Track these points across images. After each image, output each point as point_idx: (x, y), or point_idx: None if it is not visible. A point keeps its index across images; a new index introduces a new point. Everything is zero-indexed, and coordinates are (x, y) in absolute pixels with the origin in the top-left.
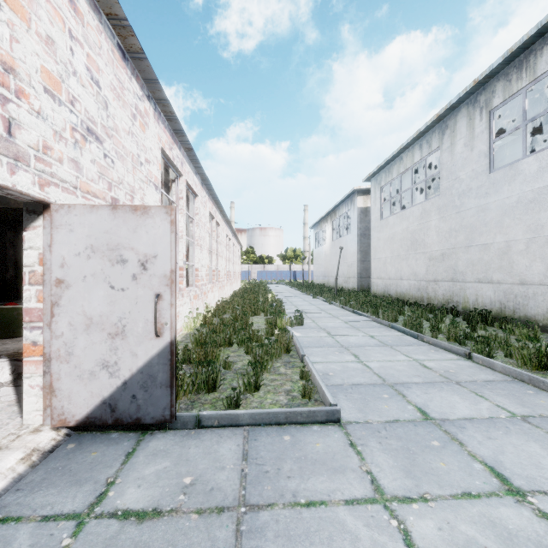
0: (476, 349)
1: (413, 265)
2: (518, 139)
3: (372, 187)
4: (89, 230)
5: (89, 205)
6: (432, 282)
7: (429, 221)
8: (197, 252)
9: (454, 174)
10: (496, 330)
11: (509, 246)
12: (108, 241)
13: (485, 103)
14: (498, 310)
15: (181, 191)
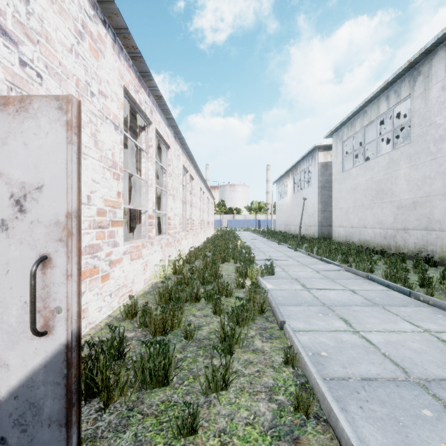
0: None
1: (379, 214)
2: None
3: (333, 142)
4: None
5: None
6: (401, 231)
7: (397, 170)
8: (169, 201)
9: (428, 120)
10: None
11: None
12: None
13: None
14: None
15: (151, 139)
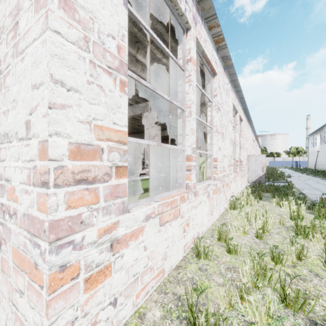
0: None
1: None
2: None
3: None
4: None
5: None
6: None
7: None
8: None
9: None
10: None
11: None
12: None
13: None
14: None
15: (253, 143)
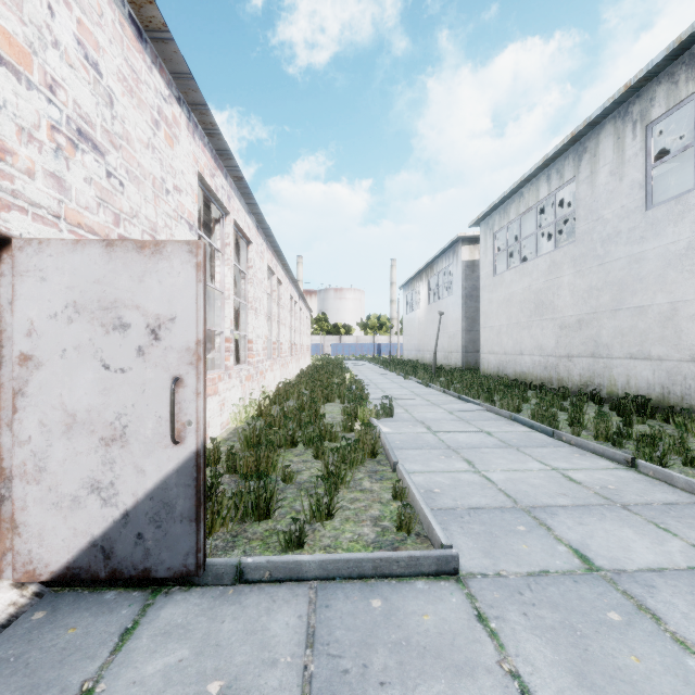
0: (642, 454)
1: (538, 336)
2: (678, 167)
3: (481, 233)
4: (71, 279)
5: (71, 241)
6: (565, 359)
7: (560, 276)
8: (251, 318)
9: (595, 213)
10: (658, 424)
11: (676, 309)
12: (100, 295)
13: (641, 115)
14: (659, 396)
15: (228, 235)
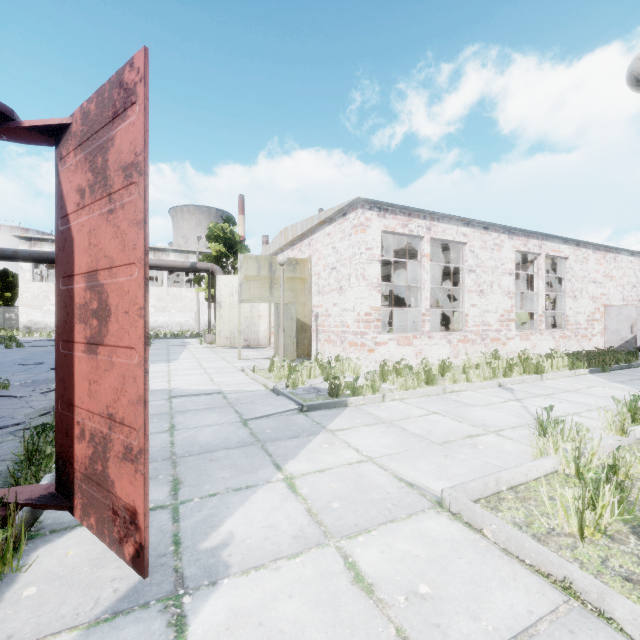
0: None
1: None
2: None
3: None
4: (637, 311)
5: (637, 306)
6: None
7: None
8: None
9: None
10: None
11: None
12: None
13: None
14: None
15: None
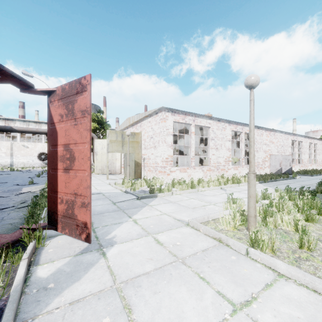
0: None
1: None
2: None
3: None
4: (283, 157)
5: (283, 155)
6: None
7: None
8: (302, 155)
9: None
10: None
11: None
12: (285, 158)
13: None
14: None
15: (296, 143)
